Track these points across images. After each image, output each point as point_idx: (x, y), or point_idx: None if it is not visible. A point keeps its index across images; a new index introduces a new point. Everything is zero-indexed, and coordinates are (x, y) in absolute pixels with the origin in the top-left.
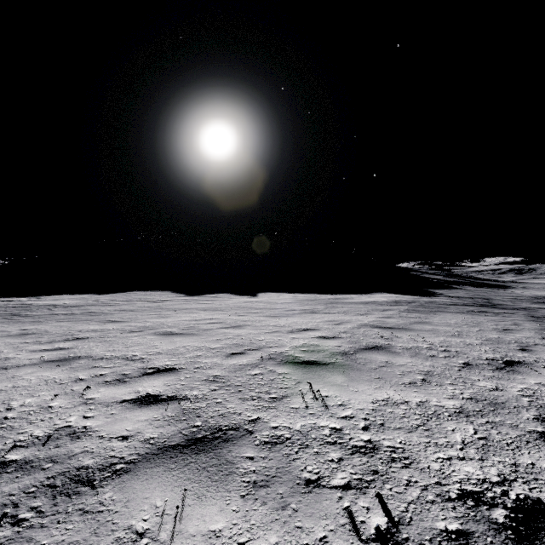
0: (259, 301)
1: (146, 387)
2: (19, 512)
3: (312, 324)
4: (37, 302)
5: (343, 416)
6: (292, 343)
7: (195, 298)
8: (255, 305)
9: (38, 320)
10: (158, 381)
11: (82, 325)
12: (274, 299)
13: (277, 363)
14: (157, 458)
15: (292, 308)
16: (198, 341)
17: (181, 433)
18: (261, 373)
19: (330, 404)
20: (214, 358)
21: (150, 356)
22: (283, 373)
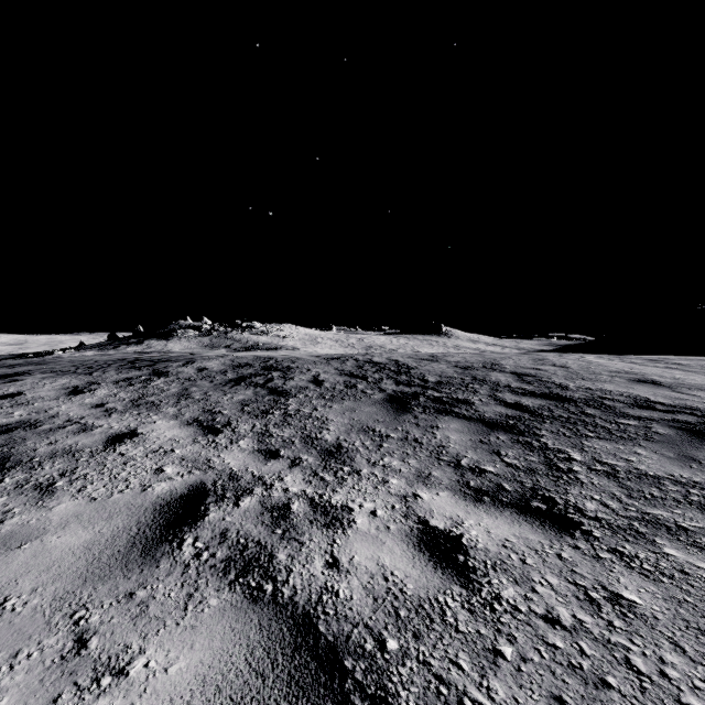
0: None
1: None
2: None
3: None
4: None
5: None
6: None
7: None
8: None
9: None
10: None
11: None
12: None
13: None
14: None
15: None
16: None
17: None
18: None
19: None
20: None
21: None
22: None
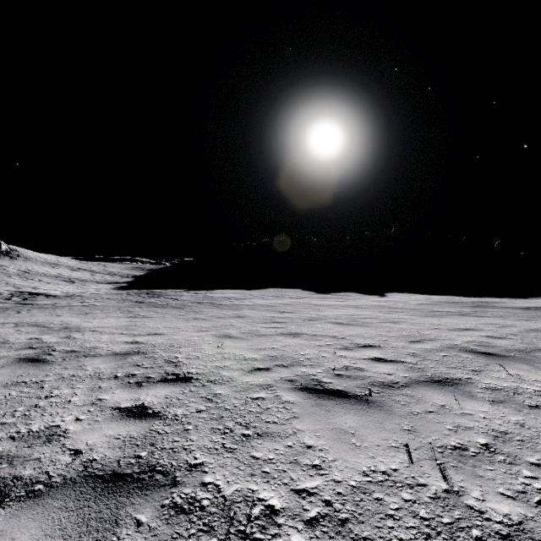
0: (392, 301)
1: (369, 354)
2: (371, 390)
3: (469, 325)
4: (214, 295)
5: (540, 386)
6: (461, 338)
7: (327, 296)
8: (391, 304)
9: (233, 308)
10: (373, 351)
11: (267, 313)
12: (407, 300)
13: (457, 350)
14: (420, 384)
15: (435, 310)
16: (372, 330)
17: (422, 377)
18: (449, 355)
19: (525, 379)
20: (399, 343)
21: (347, 337)
22: (468, 357)
